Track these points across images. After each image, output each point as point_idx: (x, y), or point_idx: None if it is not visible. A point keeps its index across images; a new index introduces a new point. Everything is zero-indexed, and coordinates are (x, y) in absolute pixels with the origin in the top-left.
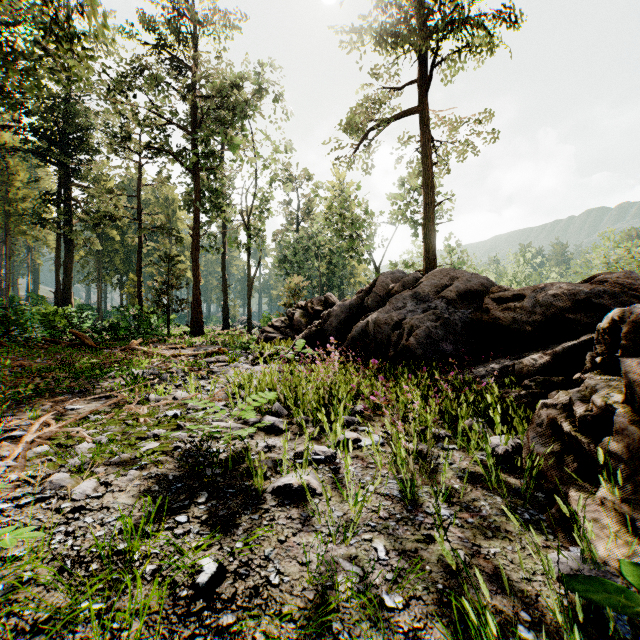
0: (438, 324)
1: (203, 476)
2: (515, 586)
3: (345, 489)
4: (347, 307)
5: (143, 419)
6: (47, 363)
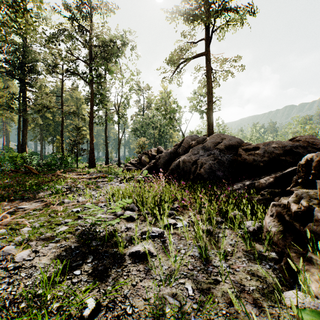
0: (215, 162)
1: (91, 246)
2: (266, 310)
3: (169, 252)
4: (169, 153)
5: (60, 213)
6: (11, 182)
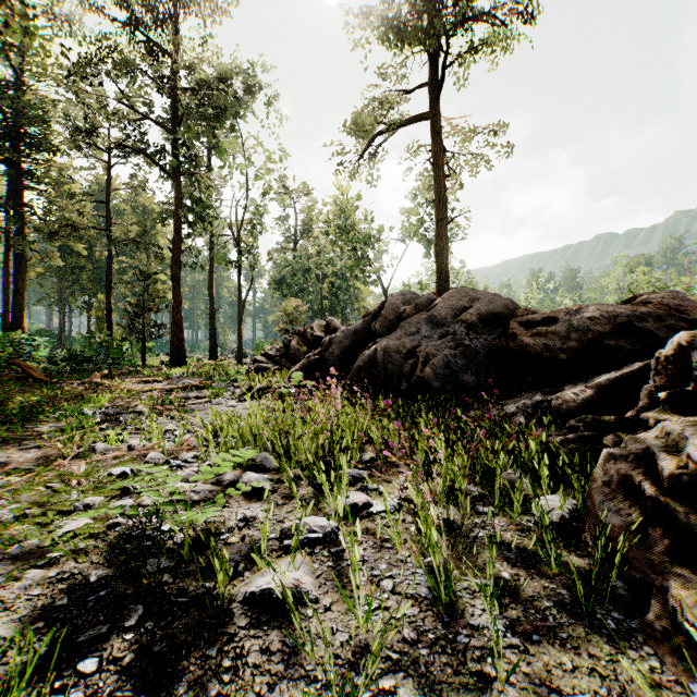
0: (458, 352)
1: (142, 575)
2: None
3: (351, 588)
4: (352, 333)
5: (77, 481)
6: None
